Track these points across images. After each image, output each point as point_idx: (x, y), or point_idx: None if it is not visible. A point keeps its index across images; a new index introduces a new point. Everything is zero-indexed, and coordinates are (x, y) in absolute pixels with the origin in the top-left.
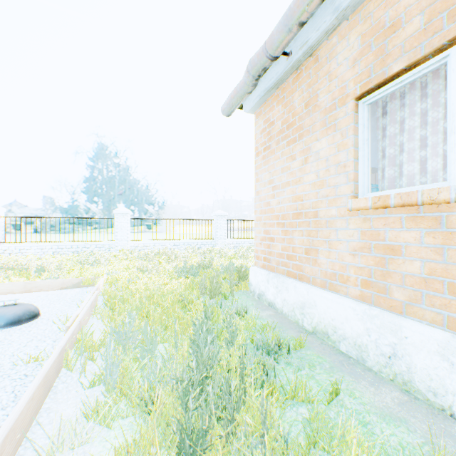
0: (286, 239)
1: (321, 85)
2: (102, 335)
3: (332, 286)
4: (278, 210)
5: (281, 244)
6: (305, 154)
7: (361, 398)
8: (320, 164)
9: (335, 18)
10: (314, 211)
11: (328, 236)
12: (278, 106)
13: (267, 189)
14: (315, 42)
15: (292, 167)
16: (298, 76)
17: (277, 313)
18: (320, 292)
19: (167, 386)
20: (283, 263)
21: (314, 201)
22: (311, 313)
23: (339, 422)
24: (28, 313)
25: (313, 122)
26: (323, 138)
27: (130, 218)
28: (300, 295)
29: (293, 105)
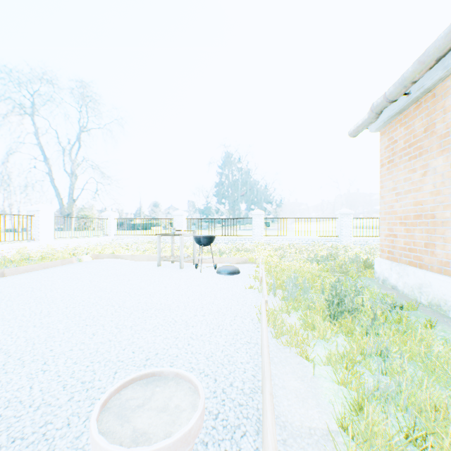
0: (407, 236)
1: (437, 116)
2: (277, 284)
3: (445, 271)
4: (400, 212)
5: (403, 239)
6: (423, 168)
7: (450, 333)
8: (436, 178)
9: (445, 72)
10: (431, 213)
11: (442, 233)
12: (401, 128)
13: (390, 195)
14: (430, 86)
15: (412, 178)
16: (417, 107)
17: (398, 293)
18: (434, 275)
19: (321, 301)
20: (405, 255)
21: (431, 206)
22: (426, 292)
23: (419, 325)
24: (237, 270)
25: (431, 145)
26: (438, 157)
27: (263, 218)
28: (417, 278)
29: (414, 129)
